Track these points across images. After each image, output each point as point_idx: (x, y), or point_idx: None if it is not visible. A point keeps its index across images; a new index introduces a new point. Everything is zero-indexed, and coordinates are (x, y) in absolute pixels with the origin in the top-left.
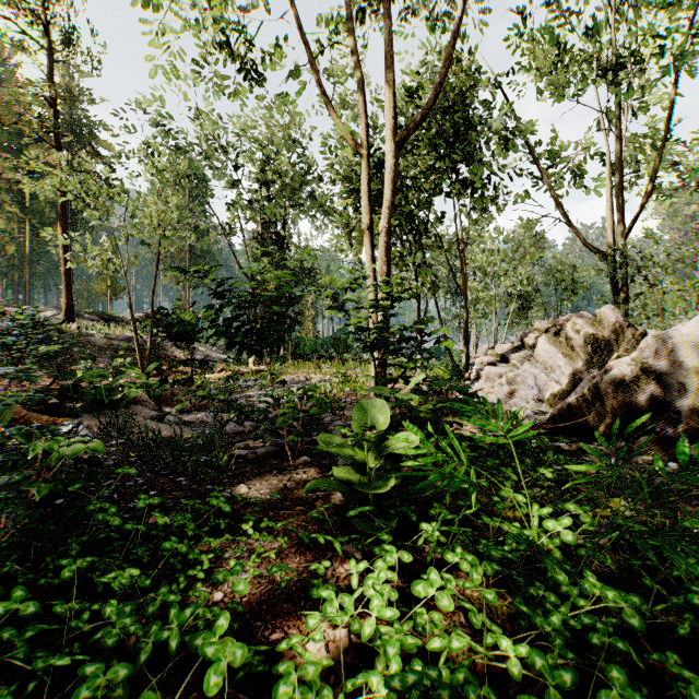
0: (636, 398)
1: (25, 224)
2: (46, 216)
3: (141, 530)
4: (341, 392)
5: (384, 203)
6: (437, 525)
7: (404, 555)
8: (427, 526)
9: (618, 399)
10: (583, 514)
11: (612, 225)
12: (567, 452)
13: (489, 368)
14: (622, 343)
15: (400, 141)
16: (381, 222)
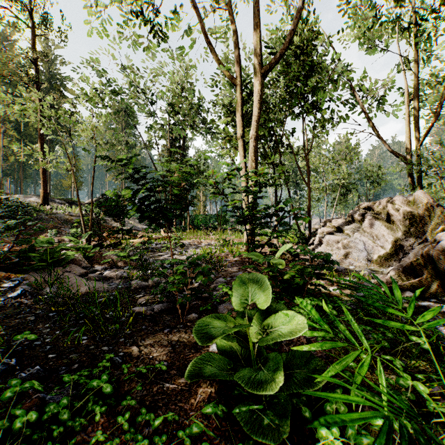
0: None
1: (20, 142)
2: (33, 137)
3: (3, 426)
4: (222, 253)
5: (254, 118)
6: None
7: None
8: (327, 434)
9: None
10: None
11: (409, 137)
12: None
13: (329, 236)
14: (432, 218)
15: (265, 73)
16: (251, 131)
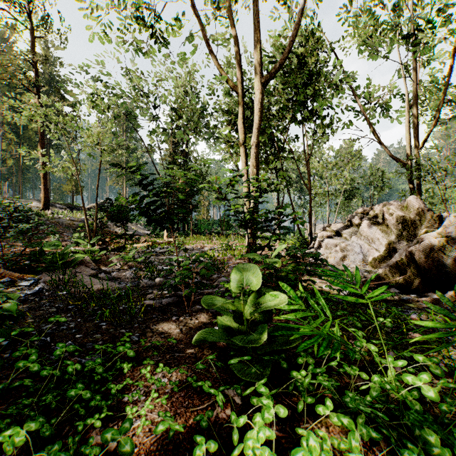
0: (442, 262)
1: (19, 146)
2: (33, 141)
3: (56, 374)
4: (225, 256)
5: (255, 126)
6: (308, 378)
7: (280, 409)
8: (297, 375)
9: (428, 262)
10: (432, 366)
11: (409, 143)
12: (392, 302)
13: (328, 240)
14: (423, 222)
15: (266, 82)
16: (253, 138)
